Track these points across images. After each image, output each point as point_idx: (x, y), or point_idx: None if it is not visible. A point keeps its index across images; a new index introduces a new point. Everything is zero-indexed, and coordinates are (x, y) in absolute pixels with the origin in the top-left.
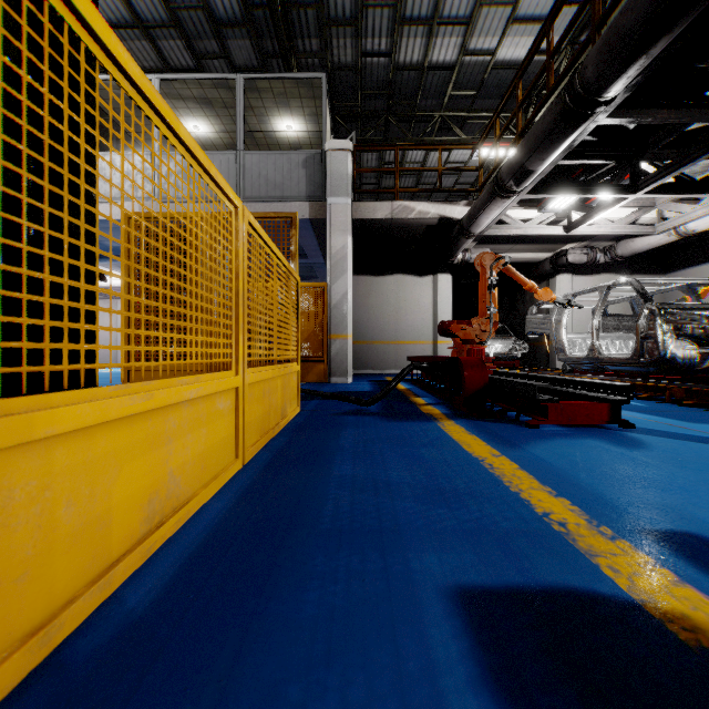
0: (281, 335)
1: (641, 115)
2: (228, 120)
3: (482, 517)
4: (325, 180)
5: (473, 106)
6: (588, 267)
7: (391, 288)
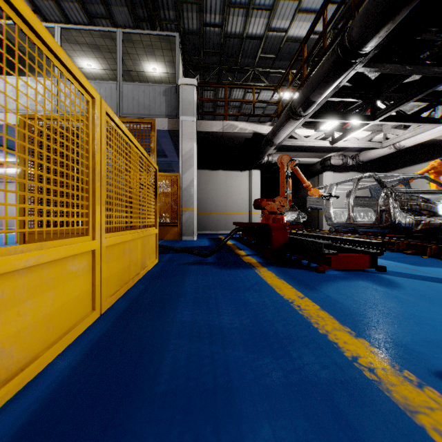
0: (141, 207)
1: (383, 67)
2: (112, 61)
3: (303, 366)
4: (178, 104)
5: (273, 65)
6: (342, 168)
7: (222, 178)
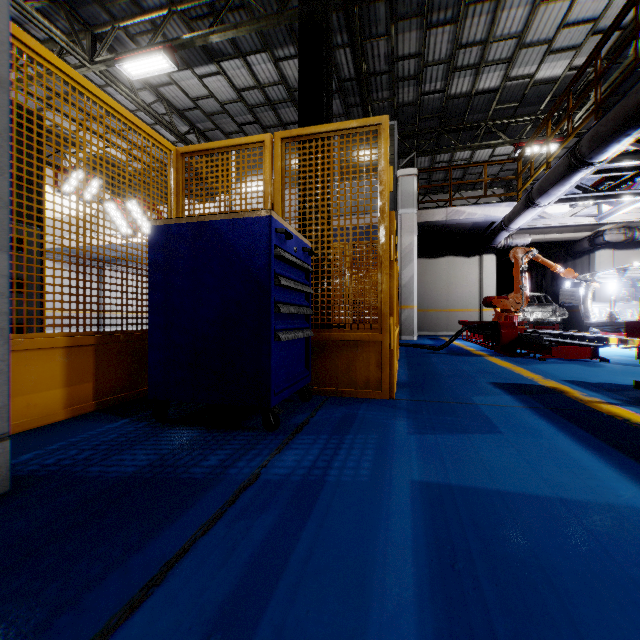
0: None
1: (633, 160)
2: None
3: (502, 376)
4: (396, 196)
5: (515, 113)
6: (629, 242)
7: (443, 267)
